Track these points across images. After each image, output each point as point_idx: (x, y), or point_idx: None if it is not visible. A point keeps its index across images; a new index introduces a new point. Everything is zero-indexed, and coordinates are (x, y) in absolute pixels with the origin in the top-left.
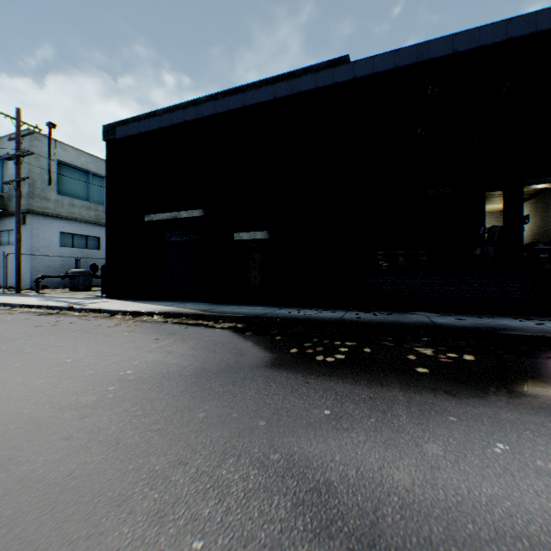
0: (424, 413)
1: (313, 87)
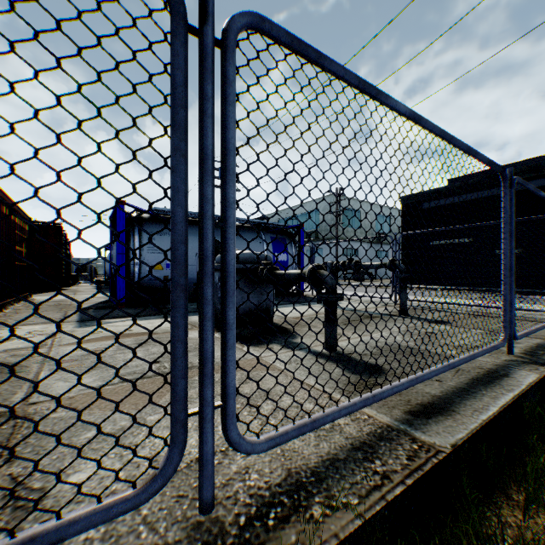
0: None
1: None
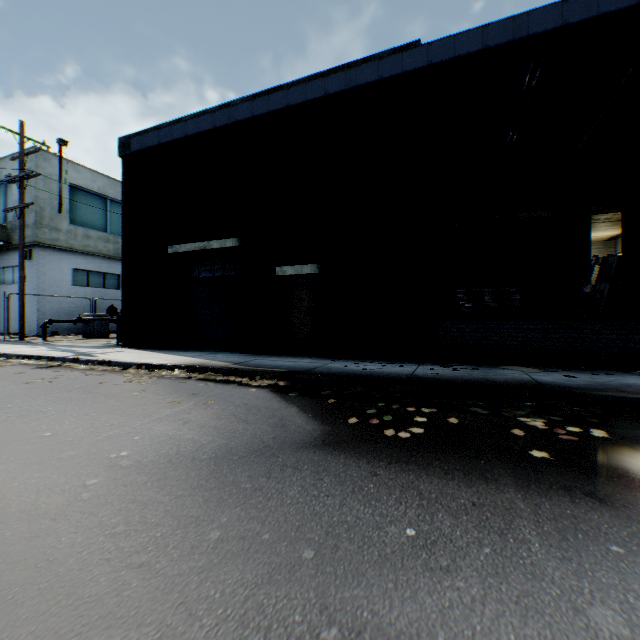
0: (567, 537)
1: (376, 78)
